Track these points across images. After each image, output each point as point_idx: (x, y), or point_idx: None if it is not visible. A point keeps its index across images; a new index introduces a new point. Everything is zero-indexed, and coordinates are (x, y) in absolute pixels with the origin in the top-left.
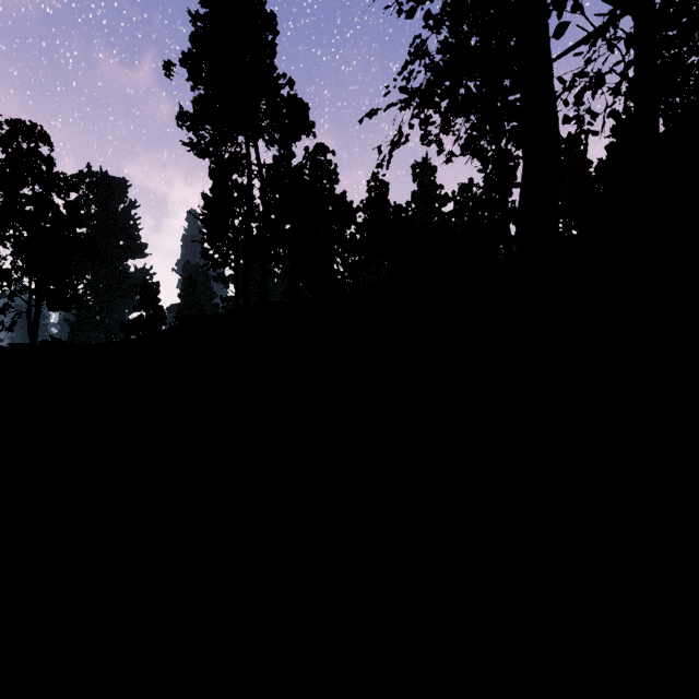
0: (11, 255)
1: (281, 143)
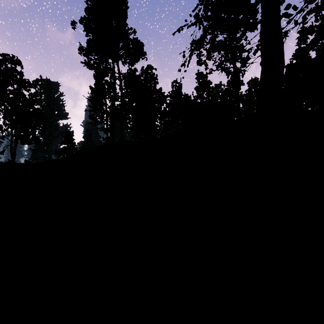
0: (3, 118)
1: (130, 62)
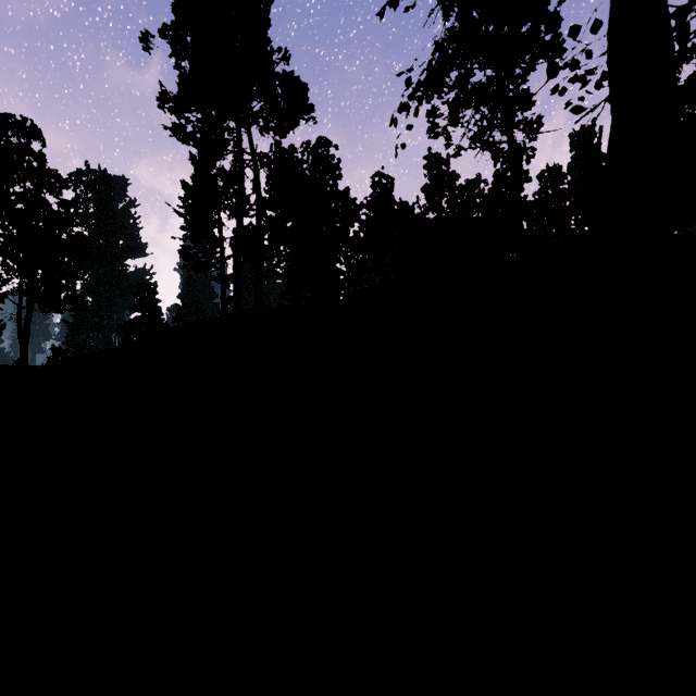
0: (1, 254)
1: (276, 128)
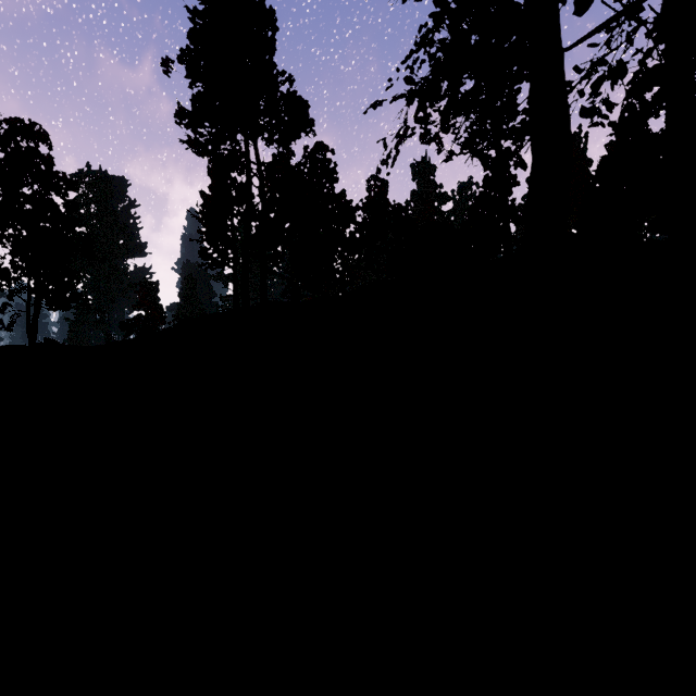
0: (10, 254)
1: (280, 141)
